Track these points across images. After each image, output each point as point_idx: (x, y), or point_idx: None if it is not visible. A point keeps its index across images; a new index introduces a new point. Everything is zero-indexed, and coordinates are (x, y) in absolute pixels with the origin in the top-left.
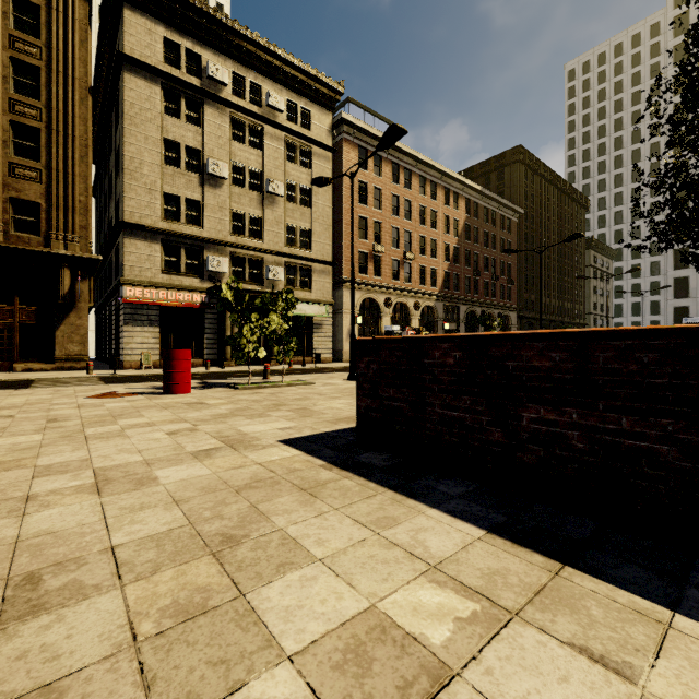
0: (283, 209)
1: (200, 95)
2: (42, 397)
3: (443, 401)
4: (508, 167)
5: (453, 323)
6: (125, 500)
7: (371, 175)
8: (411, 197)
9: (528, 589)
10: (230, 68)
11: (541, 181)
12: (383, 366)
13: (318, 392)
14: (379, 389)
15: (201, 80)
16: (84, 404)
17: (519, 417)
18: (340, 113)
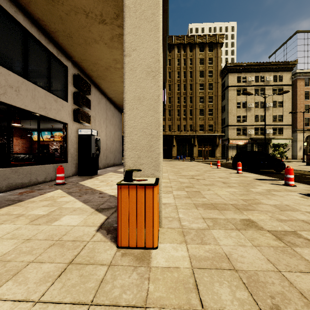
0: (271, 110)
1: (246, 87)
2: None
3: None
4: None
5: None
6: None
7: None
8: None
9: None
10: (254, 75)
11: None
12: None
13: (295, 163)
14: (309, 159)
15: (246, 82)
16: None
17: None
18: (295, 70)
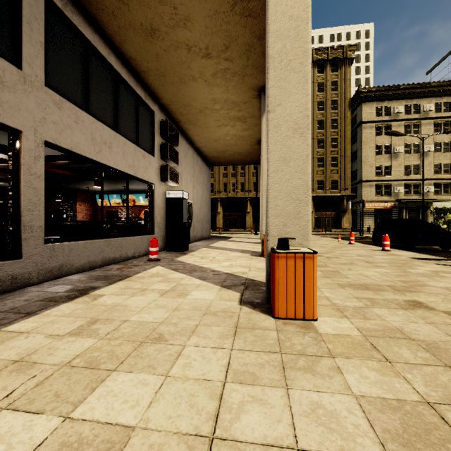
0: (432, 157)
1: (390, 122)
2: None
3: None
4: None
5: None
6: None
7: None
8: None
9: None
10: (404, 104)
11: None
12: None
13: None
14: None
15: (390, 115)
16: None
17: None
18: None
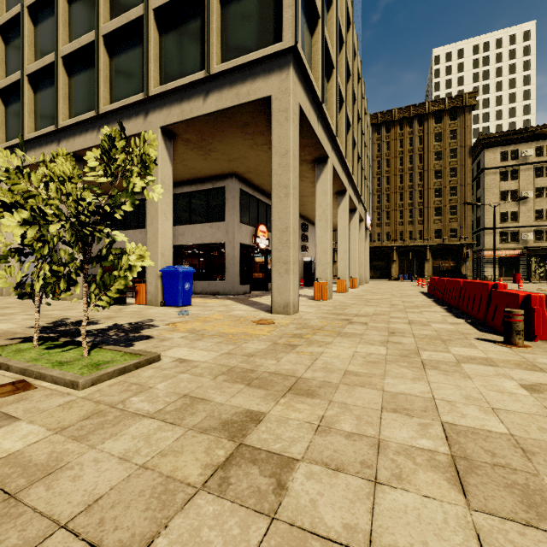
0: None
1: (517, 166)
2: None
3: None
4: None
5: None
6: None
7: None
8: None
9: None
10: (534, 146)
11: None
12: None
13: None
14: None
15: (517, 159)
16: None
17: None
18: None
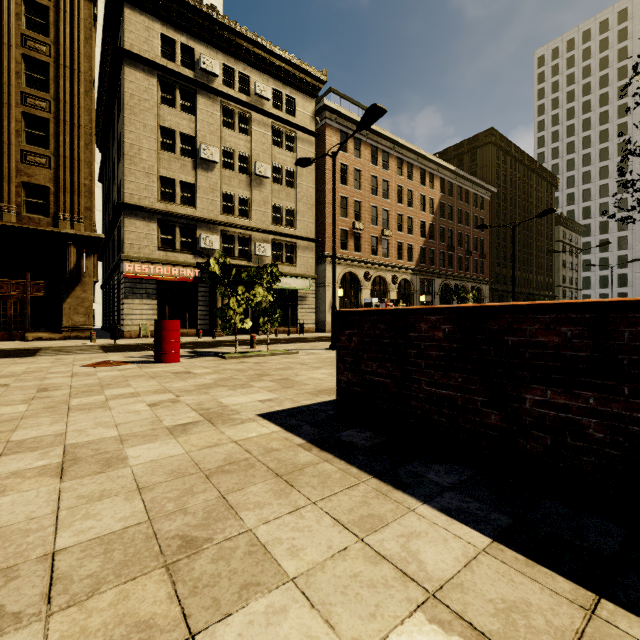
0: (270, 190)
1: (193, 86)
2: (42, 365)
3: (431, 378)
4: (480, 149)
5: (429, 296)
6: (85, 486)
7: (352, 157)
8: (389, 177)
9: (560, 638)
10: (221, 60)
11: (512, 162)
12: (365, 339)
13: (300, 362)
14: (361, 363)
15: (194, 72)
16: (78, 373)
17: (520, 399)
18: (322, 100)
